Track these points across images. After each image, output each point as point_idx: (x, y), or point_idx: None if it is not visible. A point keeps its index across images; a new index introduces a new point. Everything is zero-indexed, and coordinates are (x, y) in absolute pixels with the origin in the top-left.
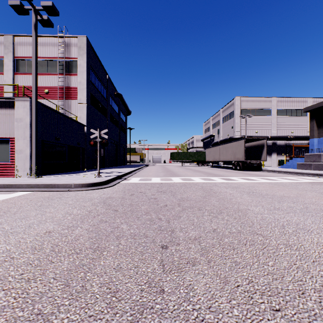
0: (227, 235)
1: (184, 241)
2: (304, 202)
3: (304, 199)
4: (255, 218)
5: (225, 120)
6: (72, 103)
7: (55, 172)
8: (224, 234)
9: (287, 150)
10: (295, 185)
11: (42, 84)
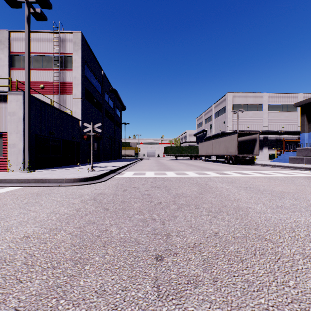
0: (231, 241)
1: (182, 250)
2: (307, 199)
3: (305, 195)
4: (259, 218)
5: (218, 115)
6: (67, 98)
7: (49, 166)
8: (227, 239)
9: (278, 144)
10: (292, 180)
11: (37, 79)
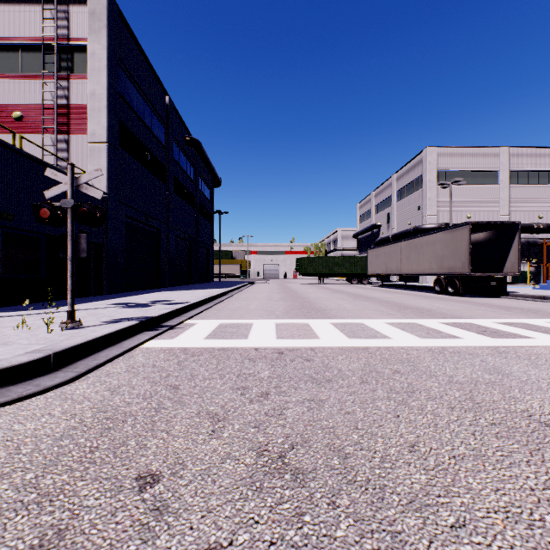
0: None
1: None
2: None
3: None
4: None
5: (404, 196)
6: (76, 143)
7: None
8: None
9: (531, 253)
10: None
11: (7, 98)
